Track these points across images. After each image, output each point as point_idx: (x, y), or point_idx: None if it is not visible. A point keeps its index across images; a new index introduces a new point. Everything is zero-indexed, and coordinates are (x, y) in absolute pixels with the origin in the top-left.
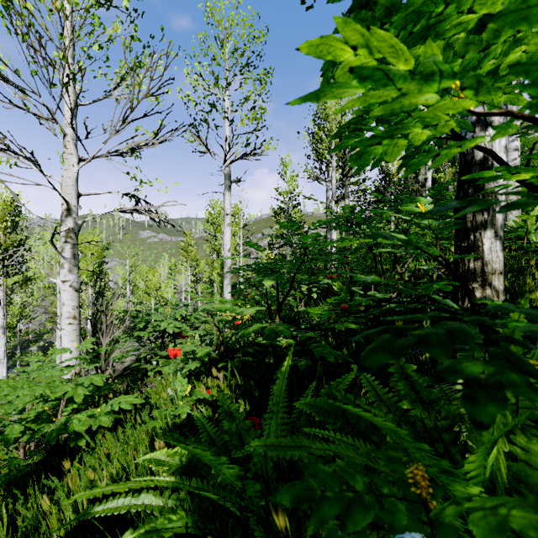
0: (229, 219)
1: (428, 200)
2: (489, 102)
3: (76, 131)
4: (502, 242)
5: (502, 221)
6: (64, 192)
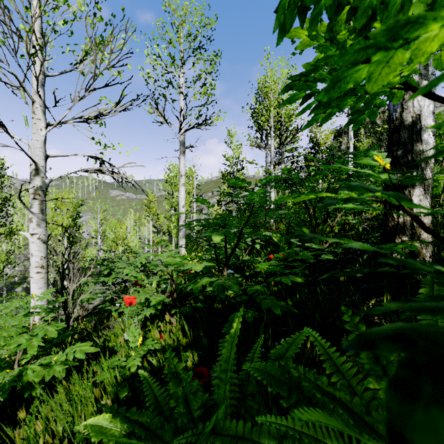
0: (184, 180)
1: (383, 154)
2: (437, 58)
3: (42, 98)
4: (429, 199)
5: (429, 180)
6: (32, 153)
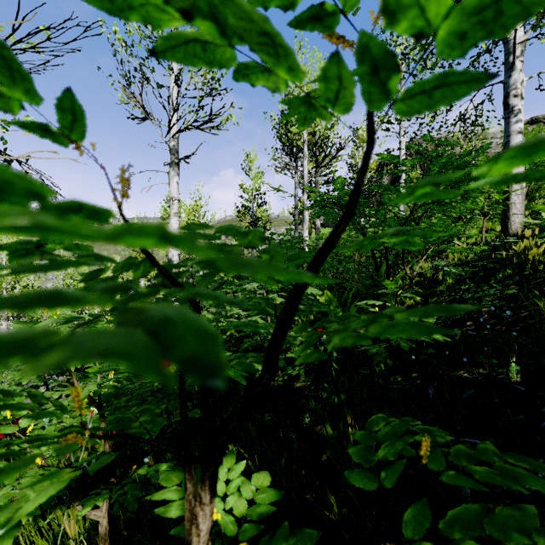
0: (177, 207)
1: None
2: None
3: None
4: None
5: None
6: None
